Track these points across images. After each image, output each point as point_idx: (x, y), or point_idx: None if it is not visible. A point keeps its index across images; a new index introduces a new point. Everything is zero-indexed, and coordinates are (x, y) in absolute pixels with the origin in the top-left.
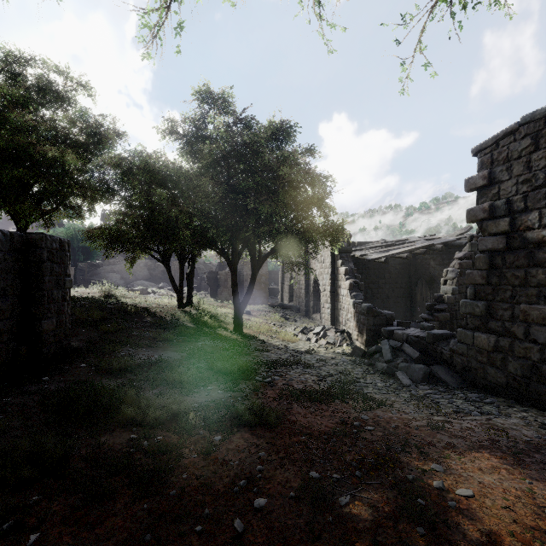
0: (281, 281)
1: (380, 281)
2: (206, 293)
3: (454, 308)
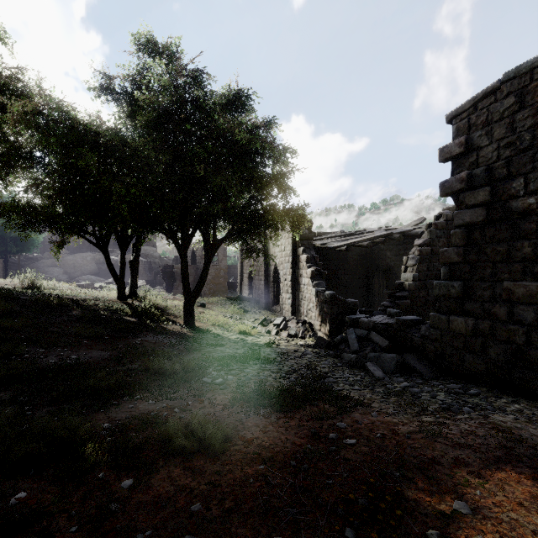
0: (240, 273)
1: (340, 272)
2: (161, 287)
3: (414, 295)
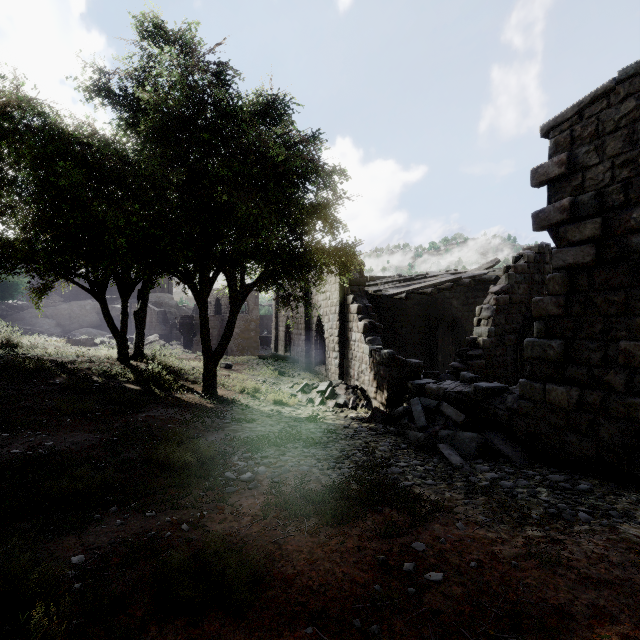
0: (274, 326)
1: (396, 325)
2: (179, 343)
3: (490, 354)
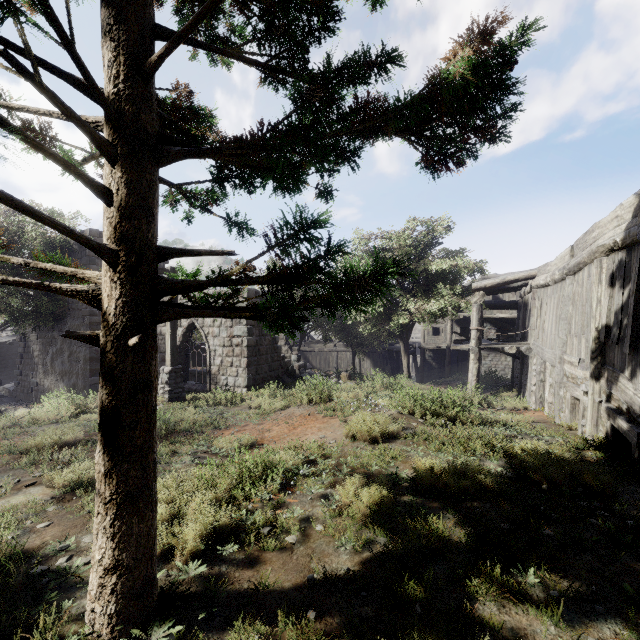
0: None
1: None
2: None
3: None
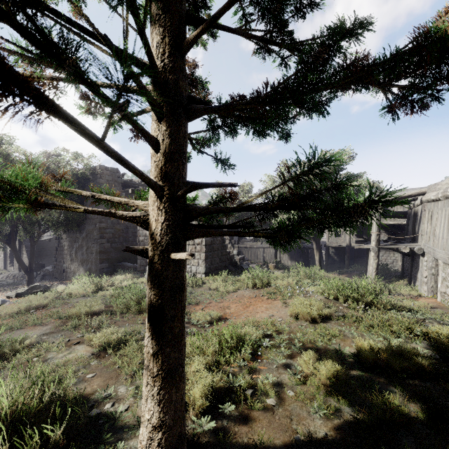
0: None
1: None
2: None
3: None
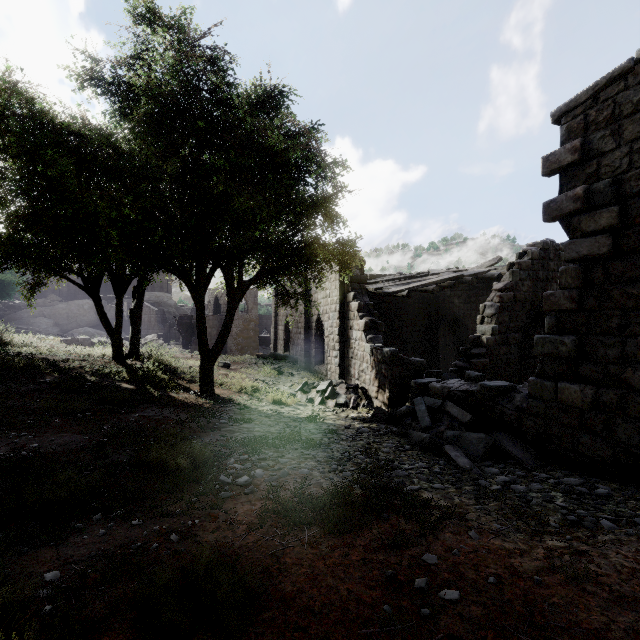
0: (274, 325)
1: (397, 324)
2: (177, 343)
3: (494, 352)
